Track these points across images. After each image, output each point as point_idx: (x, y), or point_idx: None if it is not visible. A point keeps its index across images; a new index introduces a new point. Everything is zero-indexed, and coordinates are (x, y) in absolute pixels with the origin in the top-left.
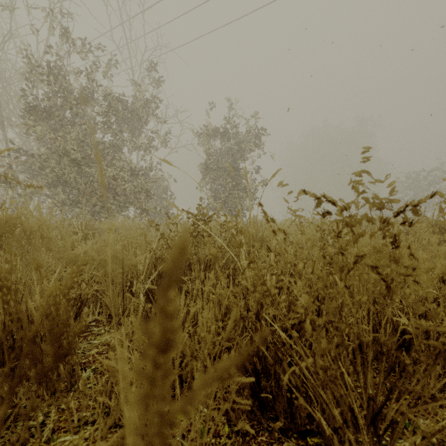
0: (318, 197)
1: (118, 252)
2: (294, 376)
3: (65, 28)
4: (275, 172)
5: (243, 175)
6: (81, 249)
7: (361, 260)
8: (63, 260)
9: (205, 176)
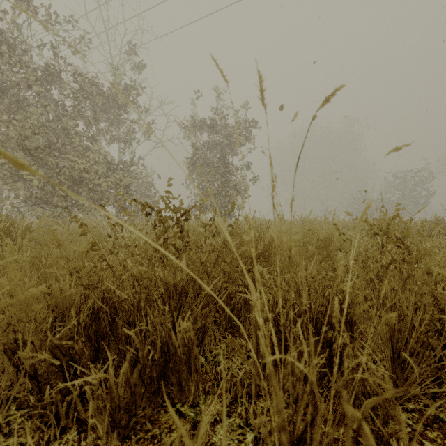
0: None
1: None
2: None
3: None
4: (332, 95)
5: (233, 172)
6: None
7: None
8: None
9: (193, 172)
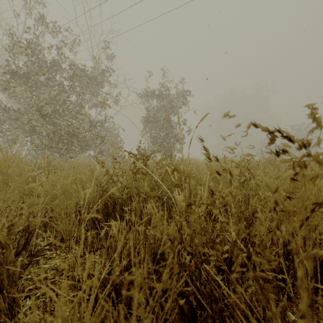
0: (270, 130)
1: (68, 186)
2: (230, 318)
3: (39, 13)
4: (204, 116)
5: (174, 126)
6: (34, 184)
7: (322, 205)
8: (18, 193)
9: (146, 127)
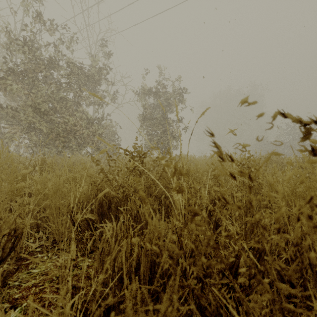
0: (303, 120)
1: (60, 185)
2: None
3: (36, 11)
4: (204, 111)
5: (171, 124)
6: (23, 183)
7: None
8: (6, 193)
9: (143, 124)
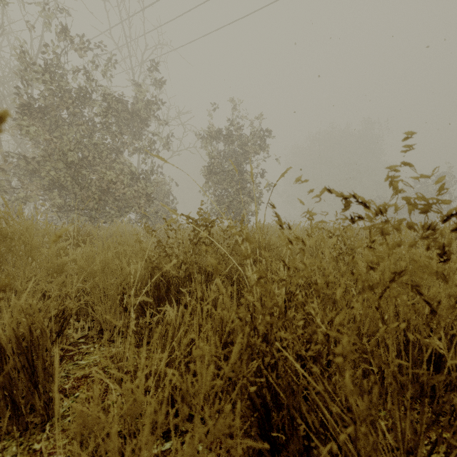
0: (346, 196)
1: (109, 261)
2: (310, 413)
3: (61, 24)
4: (284, 171)
5: (248, 179)
6: (67, 258)
7: (400, 276)
8: (46, 270)
9: (209, 180)
